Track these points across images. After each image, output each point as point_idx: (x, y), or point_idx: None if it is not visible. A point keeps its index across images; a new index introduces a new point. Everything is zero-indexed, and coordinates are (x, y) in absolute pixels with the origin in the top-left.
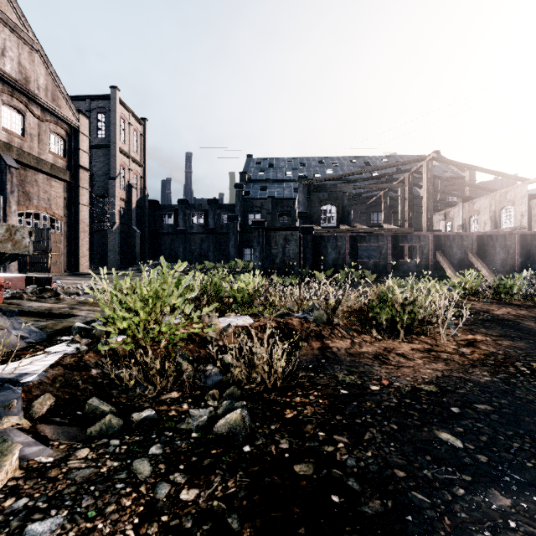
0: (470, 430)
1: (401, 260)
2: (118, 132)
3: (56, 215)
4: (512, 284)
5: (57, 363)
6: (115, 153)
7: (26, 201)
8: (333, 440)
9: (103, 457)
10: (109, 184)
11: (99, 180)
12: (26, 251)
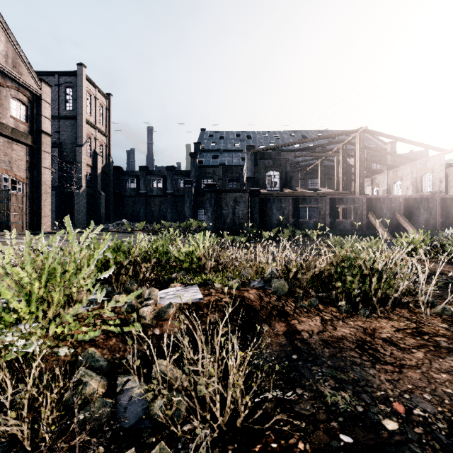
0: None
1: (338, 220)
2: (84, 105)
3: (17, 177)
4: None
5: None
6: (81, 124)
7: None
8: None
9: None
10: (76, 151)
11: (67, 148)
12: None
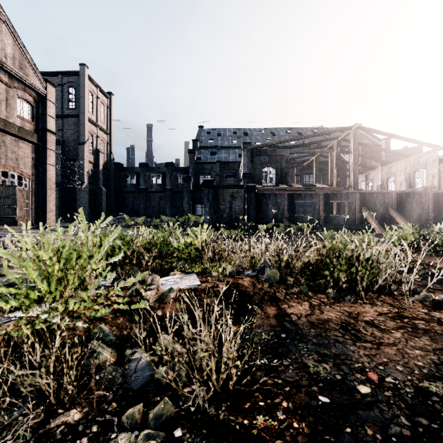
0: None
1: (332, 215)
2: (87, 104)
3: (24, 174)
4: None
5: None
6: (83, 122)
7: None
8: None
9: None
10: (78, 149)
11: (70, 145)
12: None
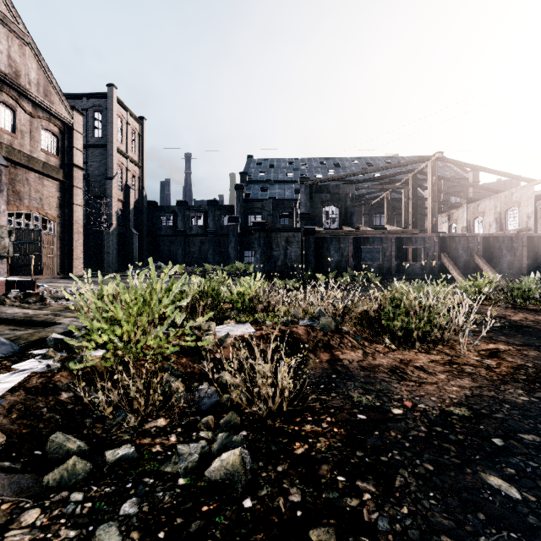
0: (523, 472)
1: (406, 263)
2: (115, 131)
3: (49, 216)
4: (527, 287)
5: (20, 385)
6: (112, 153)
7: (16, 201)
8: (357, 489)
9: (57, 523)
10: (106, 185)
11: (95, 180)
12: (5, 252)
